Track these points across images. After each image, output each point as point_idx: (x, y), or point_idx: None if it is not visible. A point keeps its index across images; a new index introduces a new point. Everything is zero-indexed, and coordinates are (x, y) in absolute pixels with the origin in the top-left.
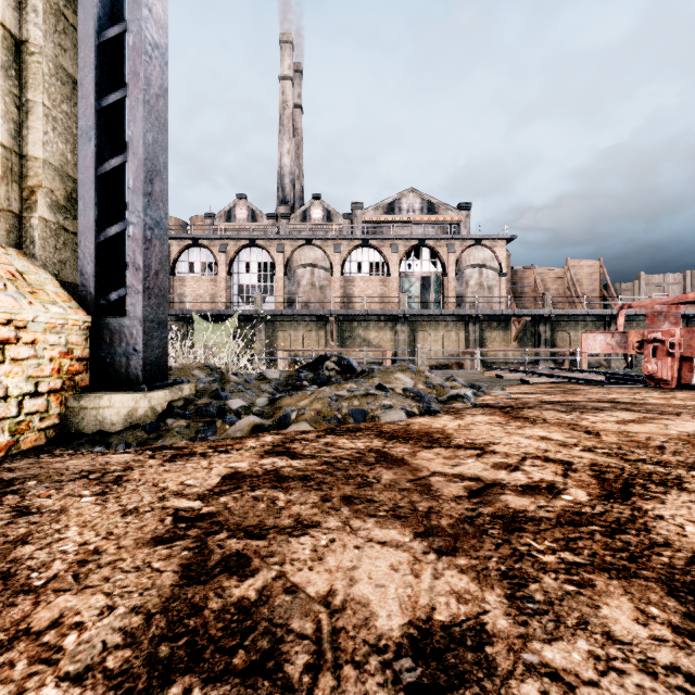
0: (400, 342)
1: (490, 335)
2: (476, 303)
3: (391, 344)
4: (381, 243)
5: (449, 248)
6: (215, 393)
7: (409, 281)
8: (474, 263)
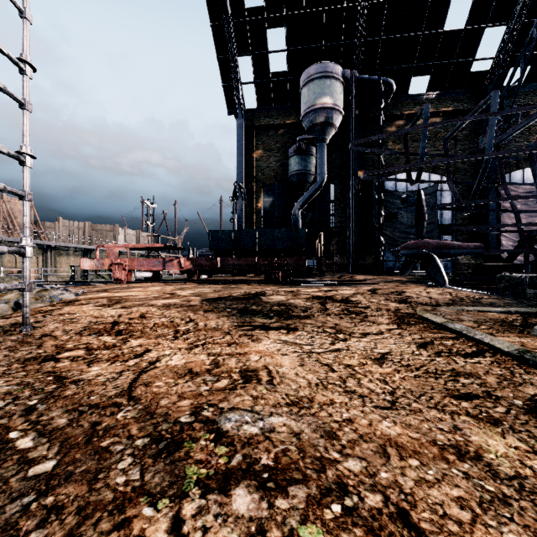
0: None
1: None
2: None
3: None
4: None
5: None
6: None
7: None
8: None
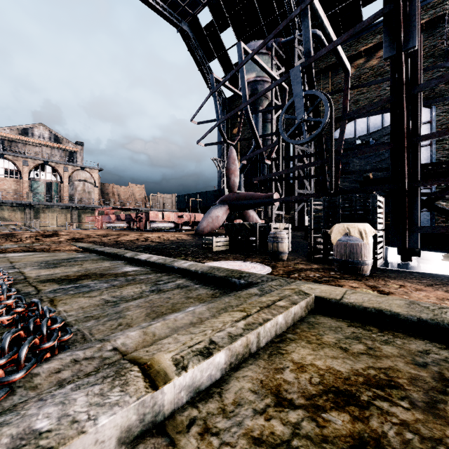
0: (28, 219)
1: (84, 216)
2: (76, 201)
3: (21, 220)
4: (15, 158)
5: (64, 169)
6: None
7: (37, 184)
8: (80, 179)
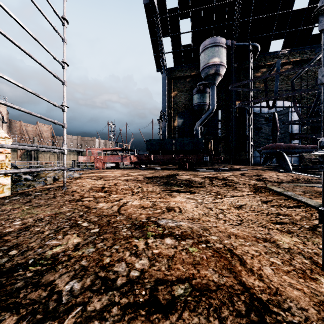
0: None
1: None
2: None
3: None
4: None
5: None
6: (14, 175)
7: None
8: None
